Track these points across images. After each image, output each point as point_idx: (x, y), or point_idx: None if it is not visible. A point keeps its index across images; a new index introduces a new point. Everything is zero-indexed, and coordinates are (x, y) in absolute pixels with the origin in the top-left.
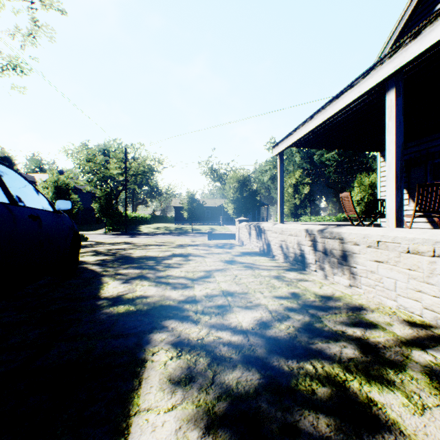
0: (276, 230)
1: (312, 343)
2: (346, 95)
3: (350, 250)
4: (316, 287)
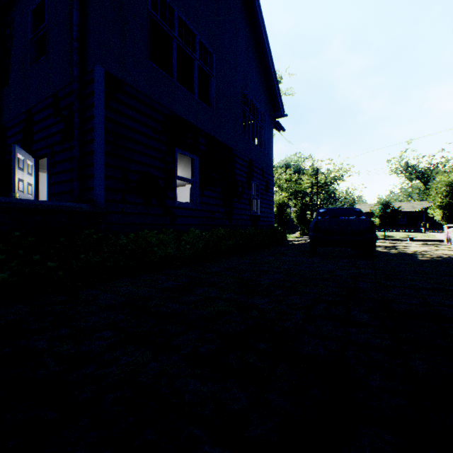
0: None
1: None
2: None
3: None
4: None
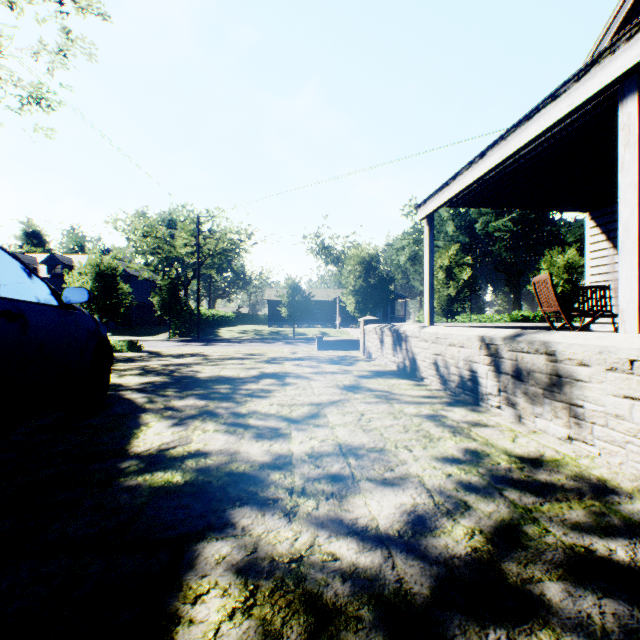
0: (427, 337)
1: (530, 580)
2: (544, 112)
3: (569, 375)
4: (506, 440)
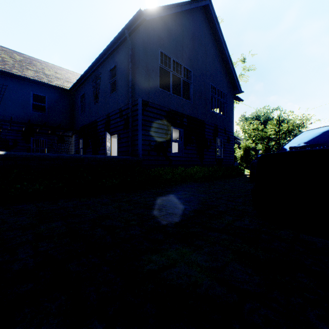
0: None
1: None
2: None
3: None
4: None
